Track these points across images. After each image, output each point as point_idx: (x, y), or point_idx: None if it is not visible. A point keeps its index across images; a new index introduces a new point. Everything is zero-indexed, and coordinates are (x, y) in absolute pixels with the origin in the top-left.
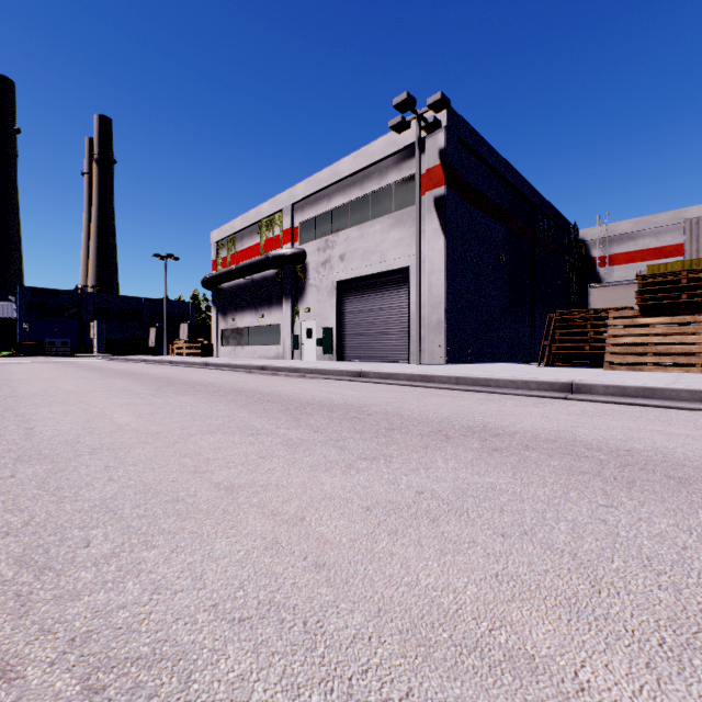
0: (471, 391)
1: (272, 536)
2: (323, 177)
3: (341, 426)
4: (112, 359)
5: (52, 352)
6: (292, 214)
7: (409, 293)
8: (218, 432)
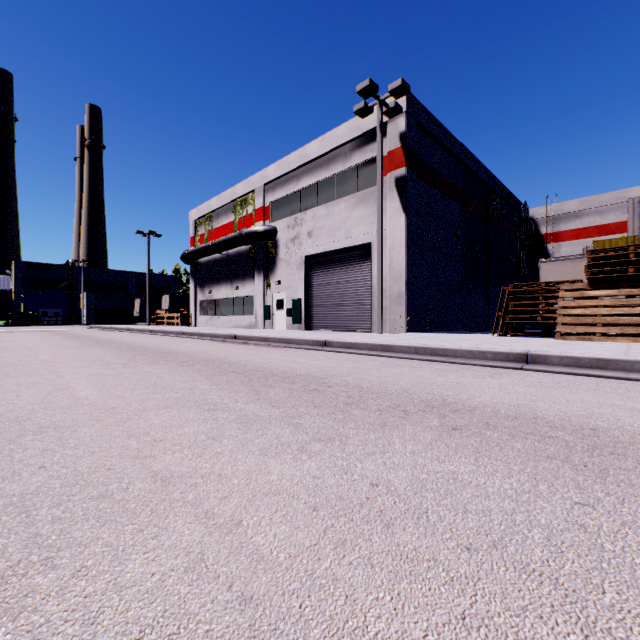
0: (429, 360)
1: (198, 551)
2: (292, 159)
3: (300, 399)
4: (98, 328)
5: (45, 321)
6: (264, 194)
7: (372, 267)
8: (175, 407)
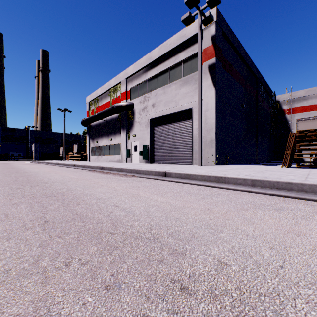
0: (276, 195)
1: None
2: (142, 61)
3: None
4: (35, 162)
5: (13, 159)
6: (126, 84)
7: (192, 123)
8: None
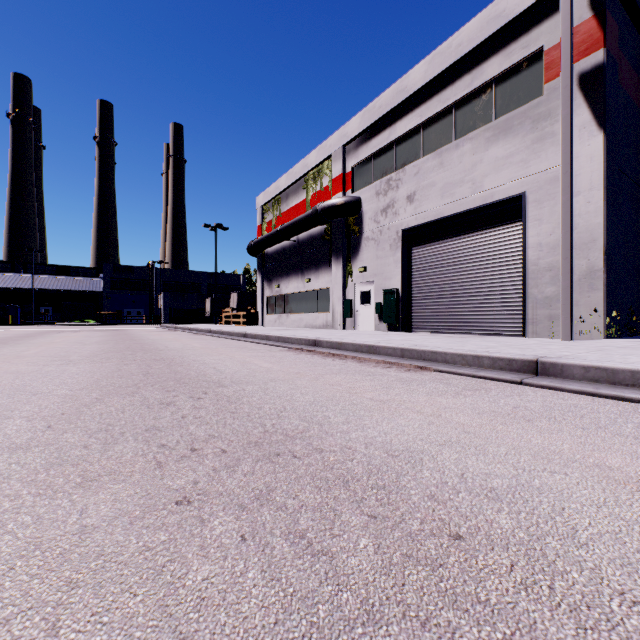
0: None
1: None
2: (383, 100)
3: None
4: (166, 327)
5: (129, 321)
6: (343, 157)
7: (524, 232)
8: None
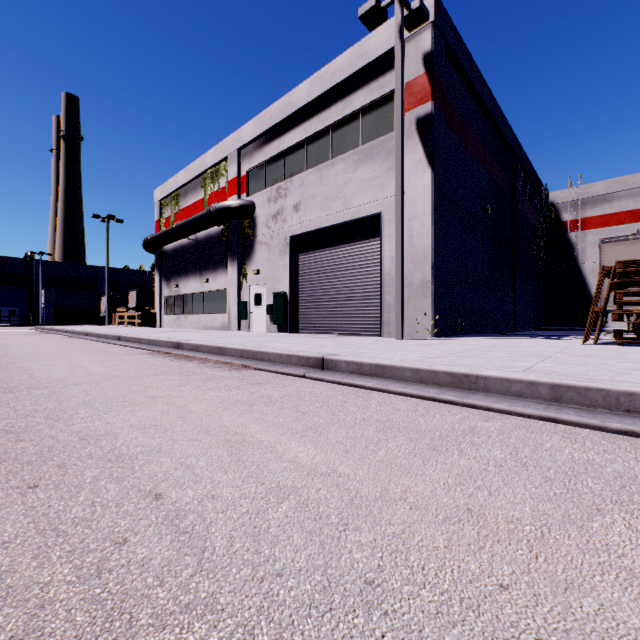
0: (637, 434)
1: None
2: (273, 111)
3: None
4: (42, 329)
5: None
6: (239, 161)
7: (382, 246)
8: None
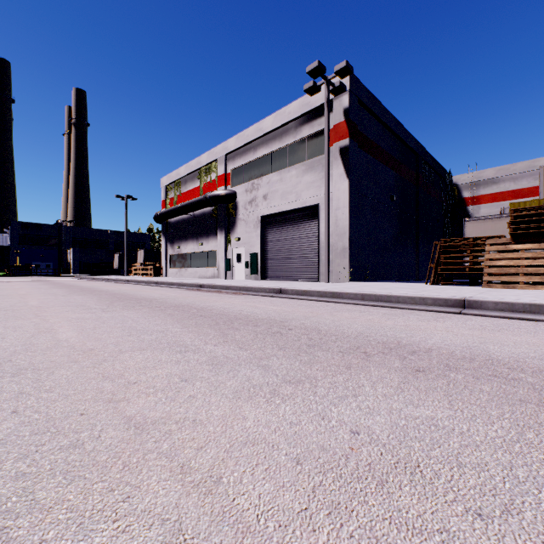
0: (375, 306)
1: (175, 518)
2: (249, 132)
3: (265, 341)
4: (83, 278)
5: (37, 273)
6: (225, 163)
7: (319, 225)
8: (148, 349)
